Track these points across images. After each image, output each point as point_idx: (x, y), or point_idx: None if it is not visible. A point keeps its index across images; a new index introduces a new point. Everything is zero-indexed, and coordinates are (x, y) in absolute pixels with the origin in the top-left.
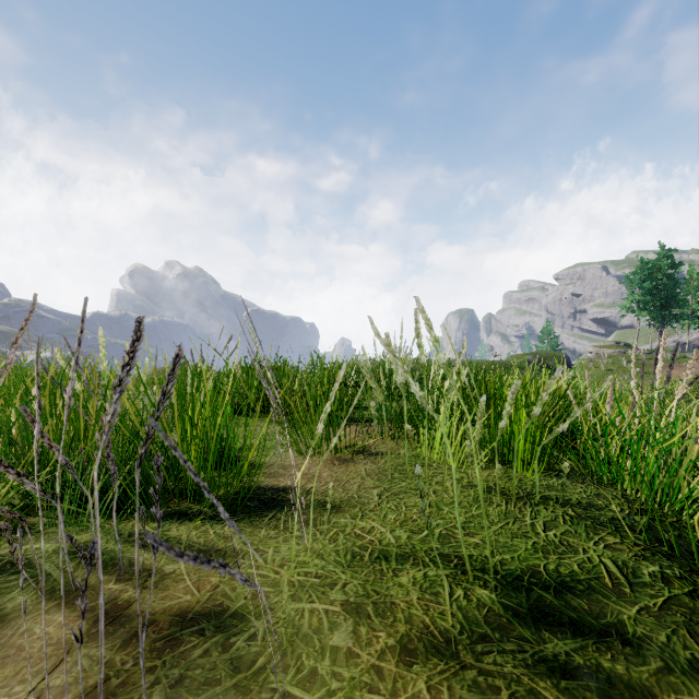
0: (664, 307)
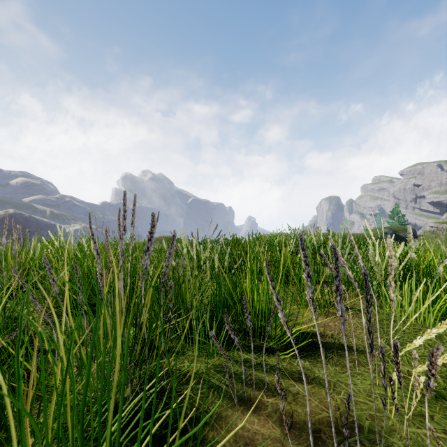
0: None
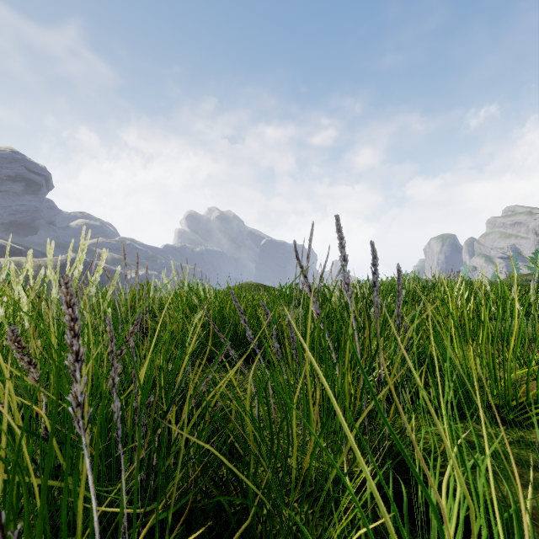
0: None
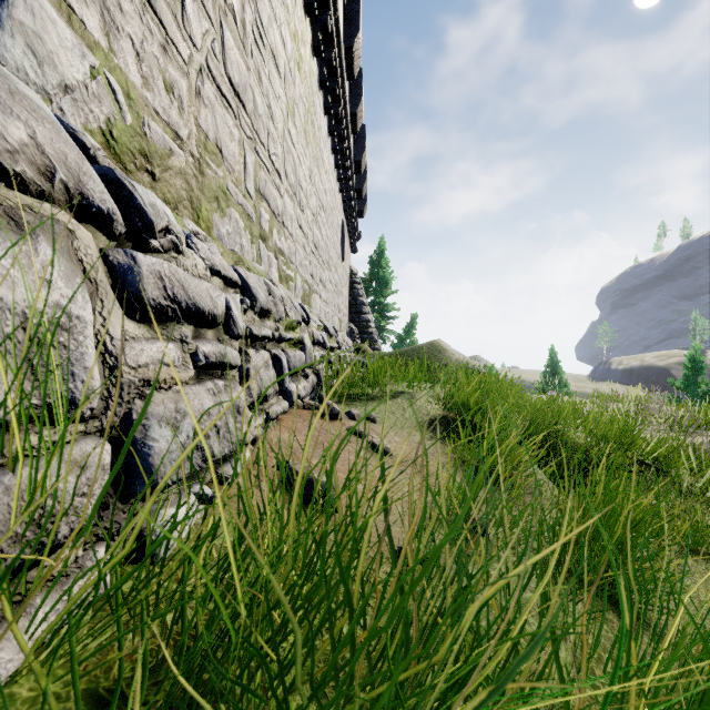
0: None
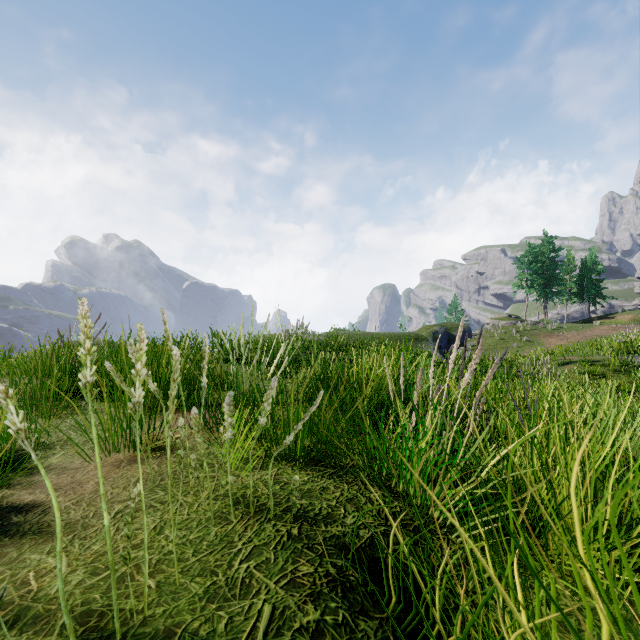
0: (547, 285)
